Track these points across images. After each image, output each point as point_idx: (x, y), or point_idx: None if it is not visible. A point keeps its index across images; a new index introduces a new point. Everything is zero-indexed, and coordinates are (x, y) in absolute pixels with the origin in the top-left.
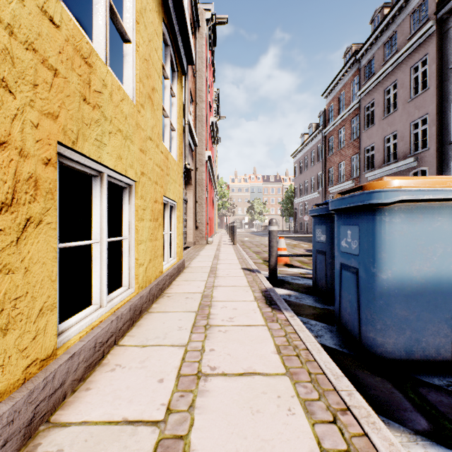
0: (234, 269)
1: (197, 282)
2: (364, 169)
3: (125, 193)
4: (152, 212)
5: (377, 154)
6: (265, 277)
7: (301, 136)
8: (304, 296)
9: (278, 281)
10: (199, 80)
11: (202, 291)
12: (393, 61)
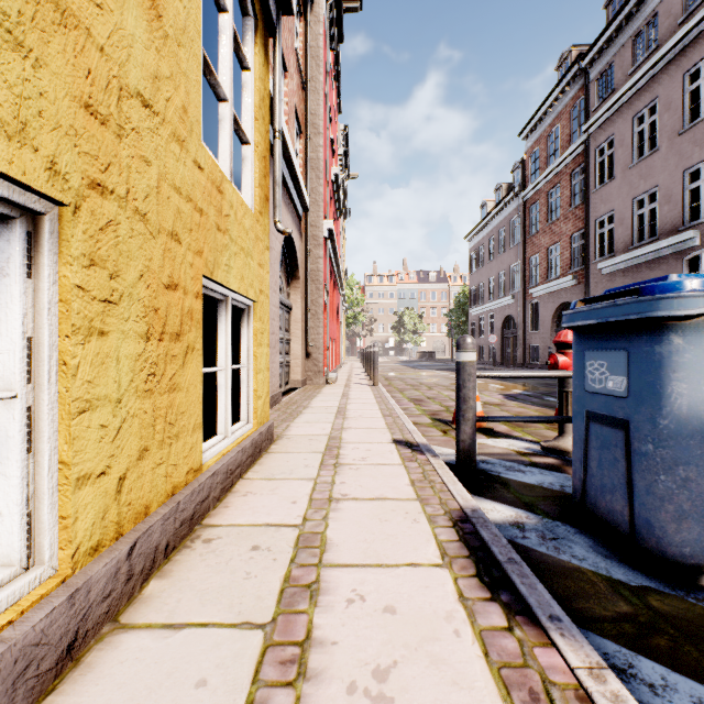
0: (378, 443)
1: (293, 485)
2: (595, 255)
3: (8, 239)
4: (156, 313)
5: (620, 228)
6: (446, 464)
7: (483, 206)
8: (560, 530)
9: (477, 475)
10: (312, 97)
11: (300, 518)
12: (651, 65)
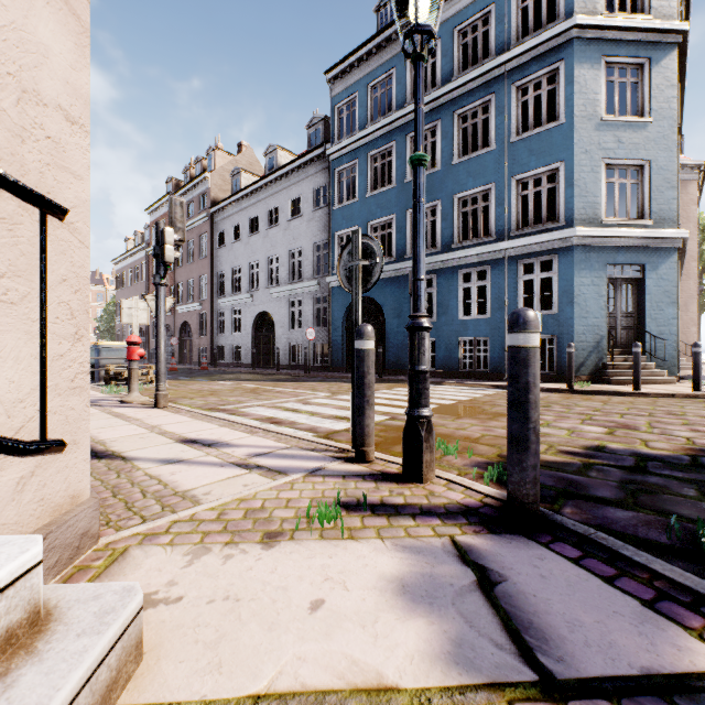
0: None
1: None
2: (178, 301)
3: None
4: None
5: (185, 292)
6: None
7: (127, 241)
8: None
9: None
10: None
11: None
12: (192, 223)
